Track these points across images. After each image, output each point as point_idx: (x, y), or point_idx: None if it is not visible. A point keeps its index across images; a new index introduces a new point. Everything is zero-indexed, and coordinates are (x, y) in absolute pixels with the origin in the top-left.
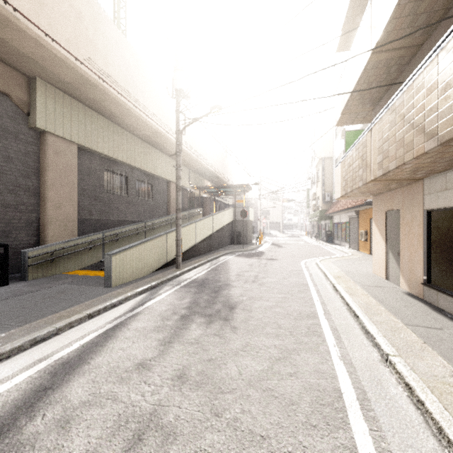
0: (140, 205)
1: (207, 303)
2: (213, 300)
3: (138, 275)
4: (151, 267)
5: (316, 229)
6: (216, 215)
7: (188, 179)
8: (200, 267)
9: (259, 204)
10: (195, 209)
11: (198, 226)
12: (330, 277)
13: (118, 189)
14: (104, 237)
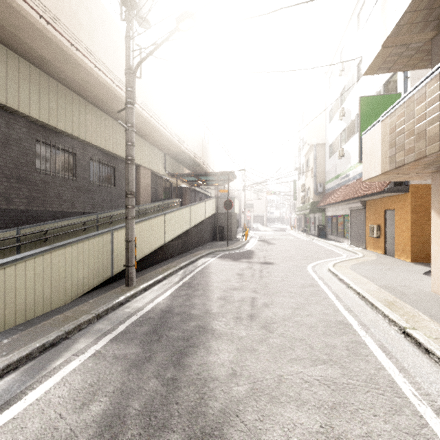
0: (97, 193)
1: (145, 422)
2: (165, 402)
3: (41, 309)
4: (76, 288)
5: (302, 223)
6: (194, 206)
7: (163, 165)
8: (167, 281)
9: (242, 197)
10: (170, 199)
11: (169, 219)
12: (381, 306)
13: (60, 169)
14: (18, 236)
